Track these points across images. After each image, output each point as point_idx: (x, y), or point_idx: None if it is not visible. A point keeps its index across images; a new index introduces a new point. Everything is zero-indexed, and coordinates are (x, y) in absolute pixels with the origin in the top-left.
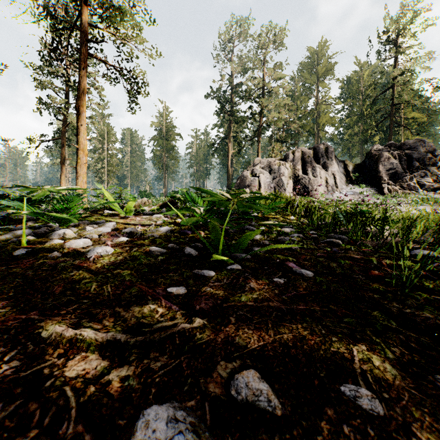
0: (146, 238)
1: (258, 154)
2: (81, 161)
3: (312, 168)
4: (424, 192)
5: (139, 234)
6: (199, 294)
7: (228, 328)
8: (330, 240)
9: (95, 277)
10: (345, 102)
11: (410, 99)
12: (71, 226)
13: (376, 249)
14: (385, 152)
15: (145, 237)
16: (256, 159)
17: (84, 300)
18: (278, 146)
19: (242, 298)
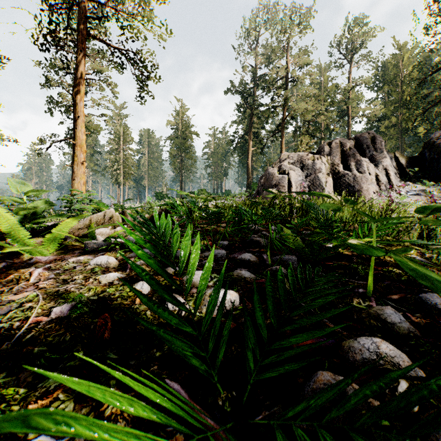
0: None
1: (281, 150)
2: (78, 159)
3: (356, 162)
4: None
5: None
6: None
7: None
8: None
9: None
10: (379, 91)
11: None
12: None
13: None
14: None
15: None
16: (283, 153)
17: None
18: (307, 139)
19: None
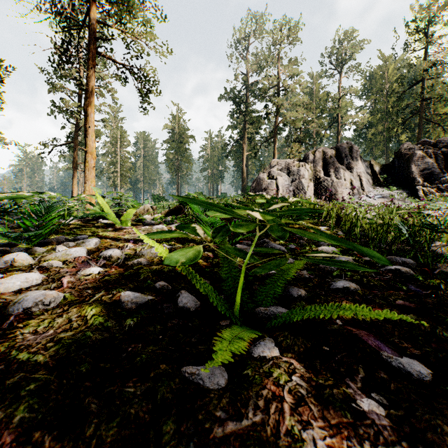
0: (128, 266)
1: (274, 155)
2: (89, 165)
3: (335, 170)
4: None
5: (121, 259)
6: None
7: None
8: (396, 268)
9: None
10: (367, 99)
11: (443, 93)
12: (40, 244)
13: None
14: (418, 150)
15: (129, 264)
16: (273, 160)
17: None
18: (296, 146)
19: None
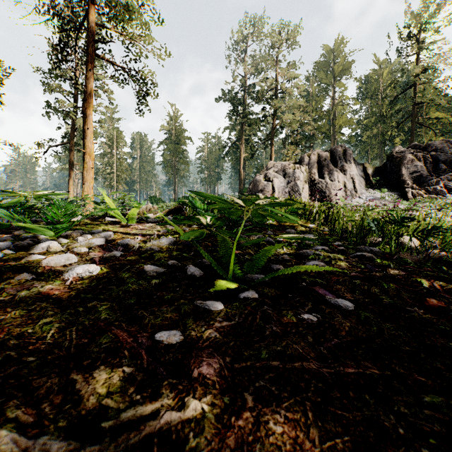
0: (143, 252)
1: (271, 157)
2: (87, 166)
3: (329, 172)
4: (451, 196)
5: (136, 247)
6: (200, 345)
7: (242, 420)
8: (361, 254)
9: (61, 313)
10: (363, 103)
11: (434, 97)
12: (62, 236)
13: (418, 266)
14: (408, 154)
15: (143, 251)
16: (270, 162)
17: (29, 358)
18: (292, 148)
19: (262, 353)
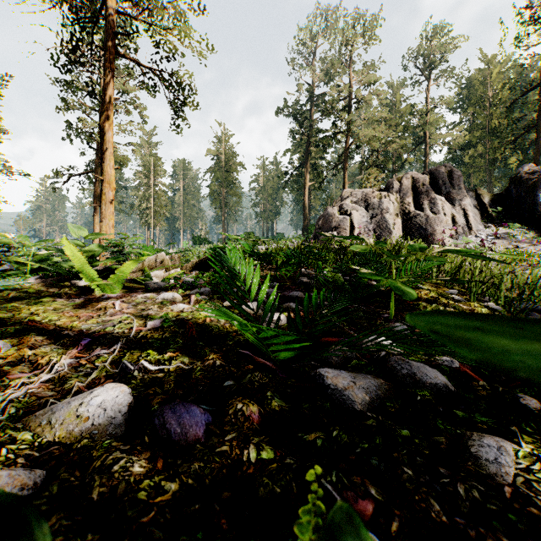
0: None
1: (344, 185)
2: (106, 198)
3: (430, 201)
4: None
5: None
6: None
7: None
8: None
9: None
10: (464, 113)
11: None
12: None
13: None
14: None
15: None
16: (345, 190)
17: None
18: (374, 172)
19: None
